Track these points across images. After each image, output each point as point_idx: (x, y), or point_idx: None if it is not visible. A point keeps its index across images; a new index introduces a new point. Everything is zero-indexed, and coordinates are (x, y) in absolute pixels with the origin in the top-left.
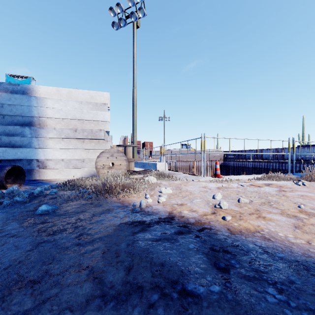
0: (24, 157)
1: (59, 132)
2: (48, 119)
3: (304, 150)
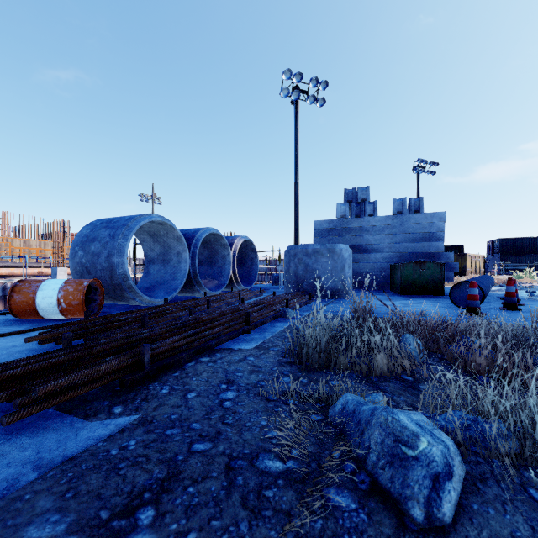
0: None
1: None
2: None
3: None
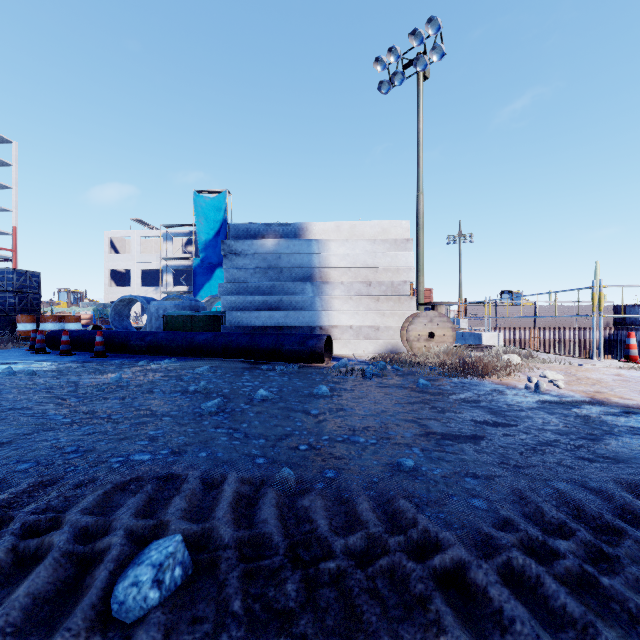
0: (306, 324)
1: (348, 288)
2: (331, 269)
3: None
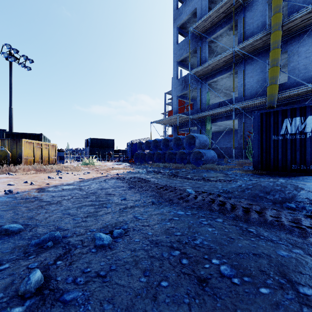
0: None
1: None
2: None
3: None
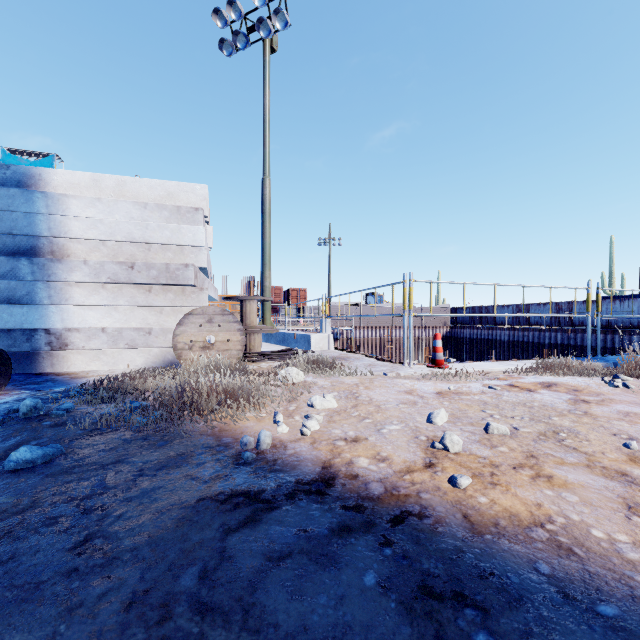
0: (17, 325)
1: (96, 270)
2: (72, 241)
3: (613, 306)
